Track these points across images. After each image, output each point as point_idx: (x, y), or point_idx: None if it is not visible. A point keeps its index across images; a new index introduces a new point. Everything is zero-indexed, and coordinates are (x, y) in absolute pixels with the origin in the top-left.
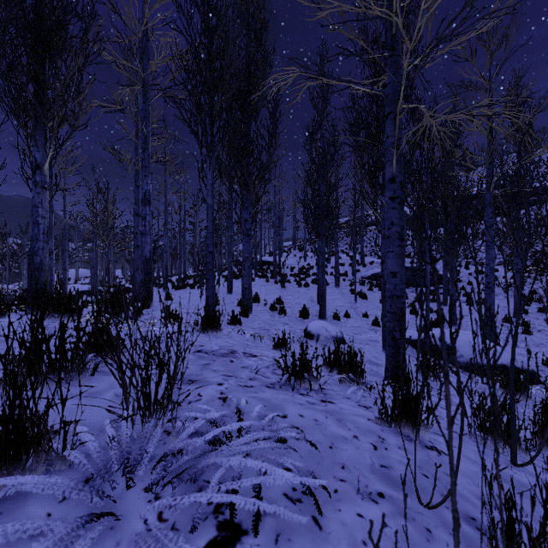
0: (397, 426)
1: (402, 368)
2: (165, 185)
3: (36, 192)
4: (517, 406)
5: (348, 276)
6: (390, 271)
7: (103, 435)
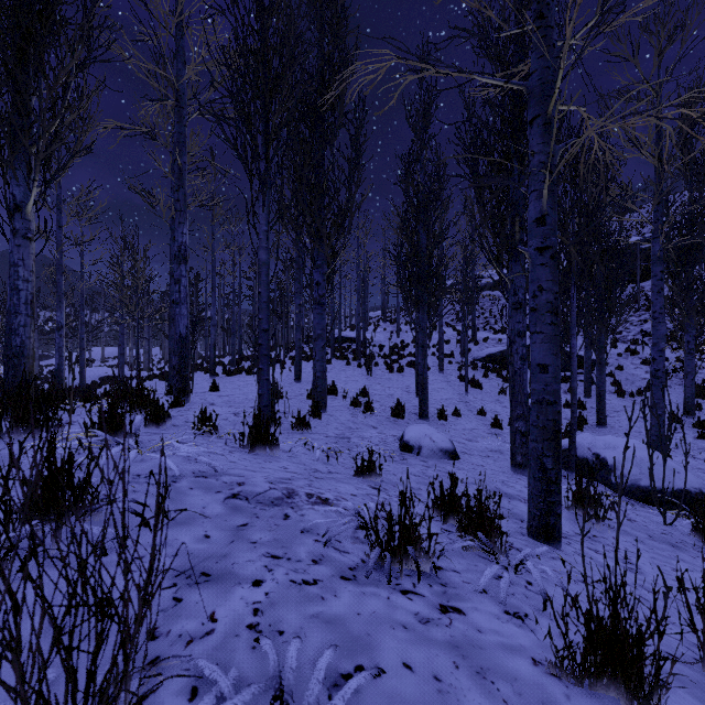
0: (595, 685)
1: (555, 515)
2: (213, 237)
3: (15, 244)
4: None
5: (456, 357)
6: (536, 362)
7: None
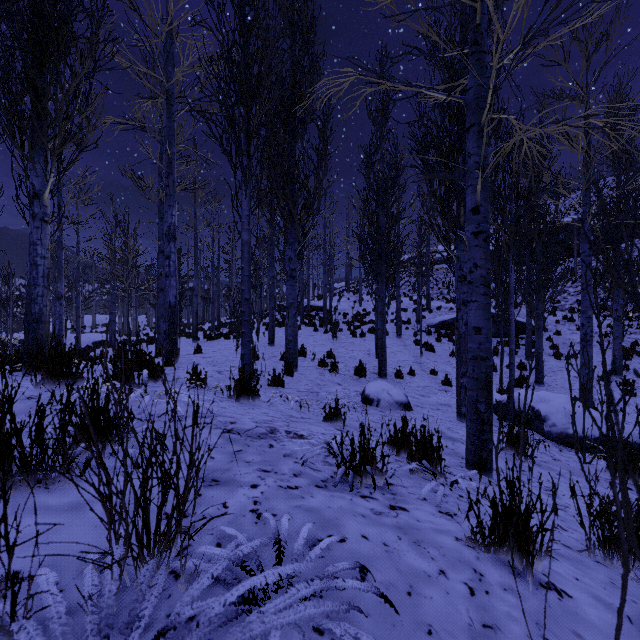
0: (498, 552)
1: (488, 450)
2: (195, 217)
3: (34, 226)
4: (632, 495)
5: (412, 323)
6: (472, 325)
7: (82, 579)
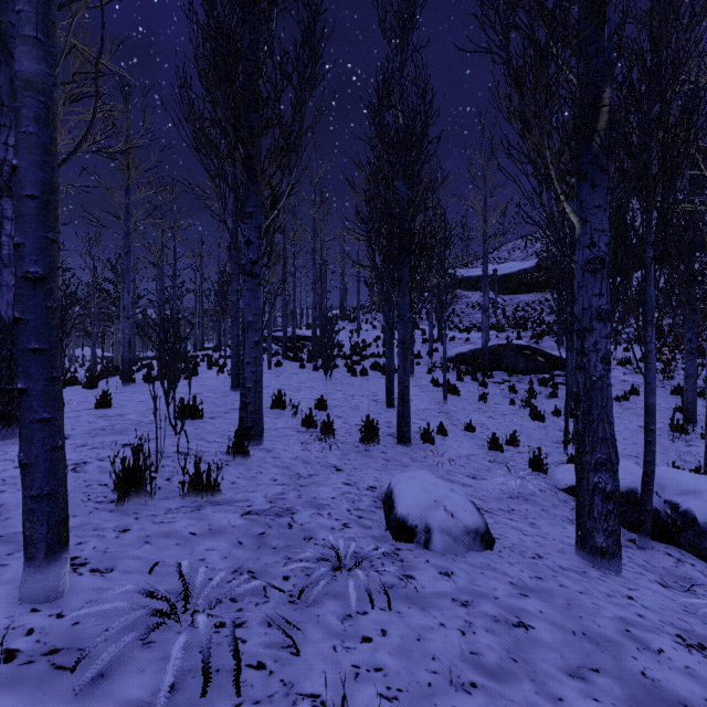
0: None
1: None
2: (126, 204)
3: None
4: None
5: (423, 357)
6: None
7: None
